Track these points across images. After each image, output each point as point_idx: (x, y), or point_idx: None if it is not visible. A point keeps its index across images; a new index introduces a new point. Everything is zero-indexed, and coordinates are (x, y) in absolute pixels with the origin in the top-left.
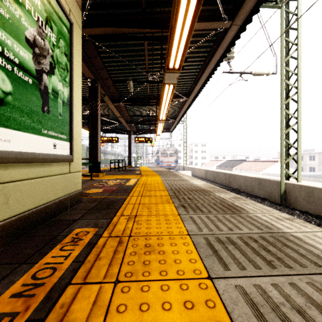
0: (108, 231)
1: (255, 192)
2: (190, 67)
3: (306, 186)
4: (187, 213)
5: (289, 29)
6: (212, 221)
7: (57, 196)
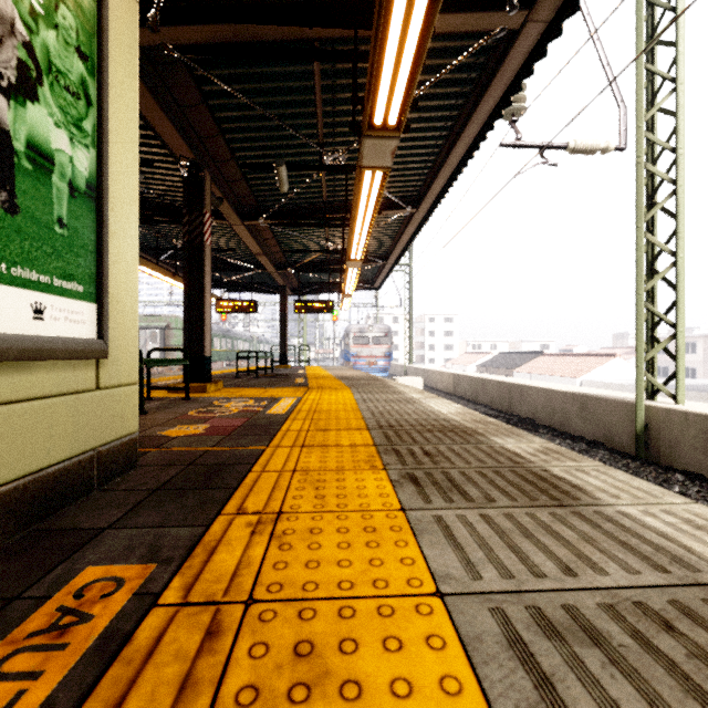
0: (186, 579)
1: (572, 427)
2: (423, 133)
3: (700, 416)
4: (426, 504)
5: (655, 44)
6: (502, 535)
7: (51, 458)
